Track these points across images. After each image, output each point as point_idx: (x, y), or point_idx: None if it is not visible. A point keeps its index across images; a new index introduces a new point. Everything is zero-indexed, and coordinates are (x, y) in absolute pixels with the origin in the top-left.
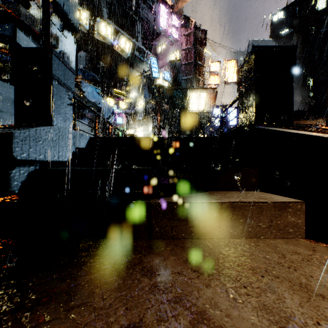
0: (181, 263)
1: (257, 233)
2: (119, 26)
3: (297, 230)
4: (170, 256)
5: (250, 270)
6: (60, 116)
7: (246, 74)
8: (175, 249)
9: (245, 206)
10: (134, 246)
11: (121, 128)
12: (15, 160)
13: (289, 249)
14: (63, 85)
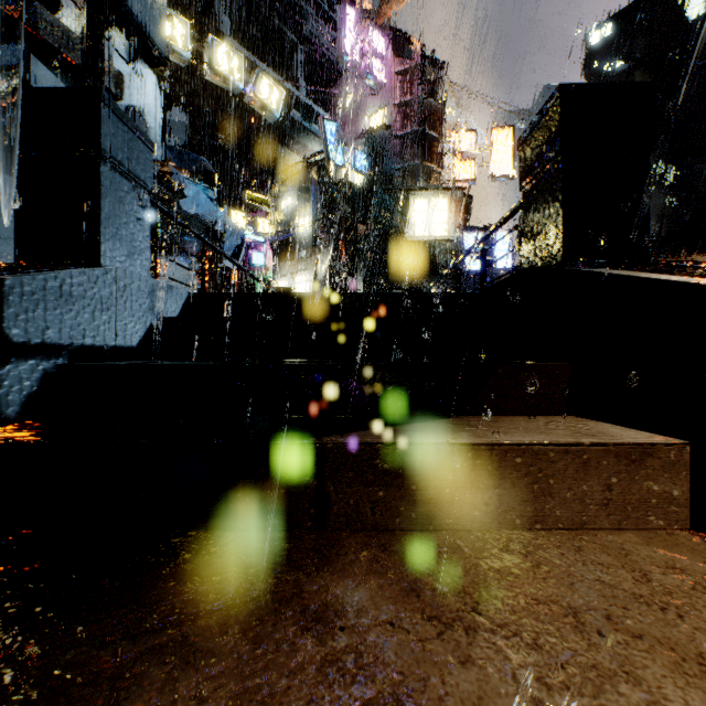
0: (397, 595)
1: (575, 518)
2: (258, 56)
3: (671, 510)
4: (370, 577)
5: (569, 617)
6: (120, 244)
7: (542, 149)
8: (381, 559)
9: (547, 453)
10: (284, 549)
11: (261, 277)
12: (10, 345)
13: (657, 559)
14: (128, 175)
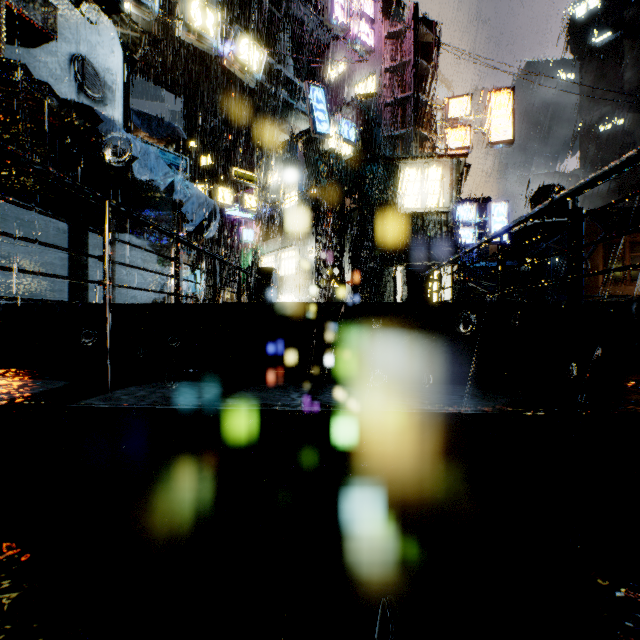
0: None
1: None
2: None
3: None
4: None
5: None
6: None
7: None
8: None
9: None
10: None
11: (251, 253)
12: None
13: None
14: None
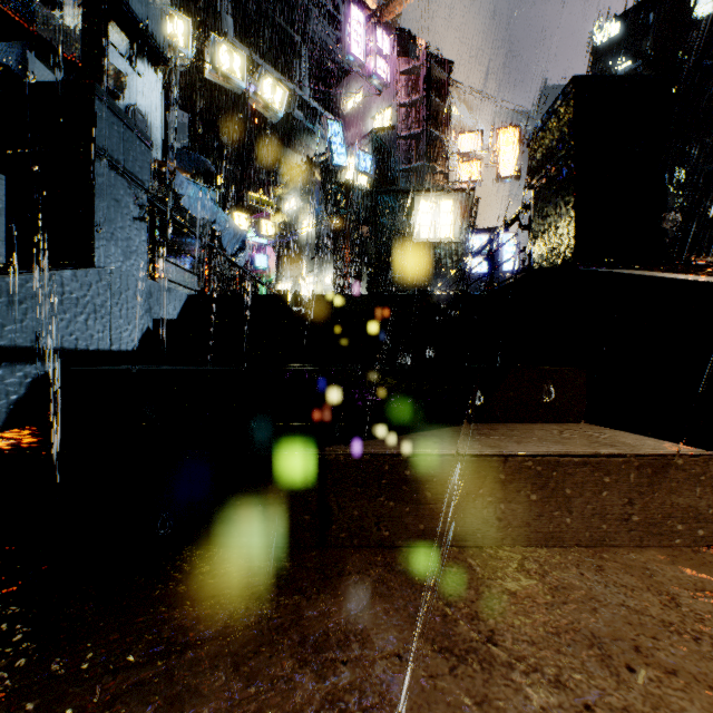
0: (405, 622)
1: (593, 534)
2: (261, 56)
3: (696, 526)
4: (375, 601)
5: (594, 649)
6: (116, 244)
7: (554, 145)
8: (386, 580)
9: (563, 464)
10: (282, 568)
11: (264, 279)
12: None
13: (685, 581)
14: (123, 173)
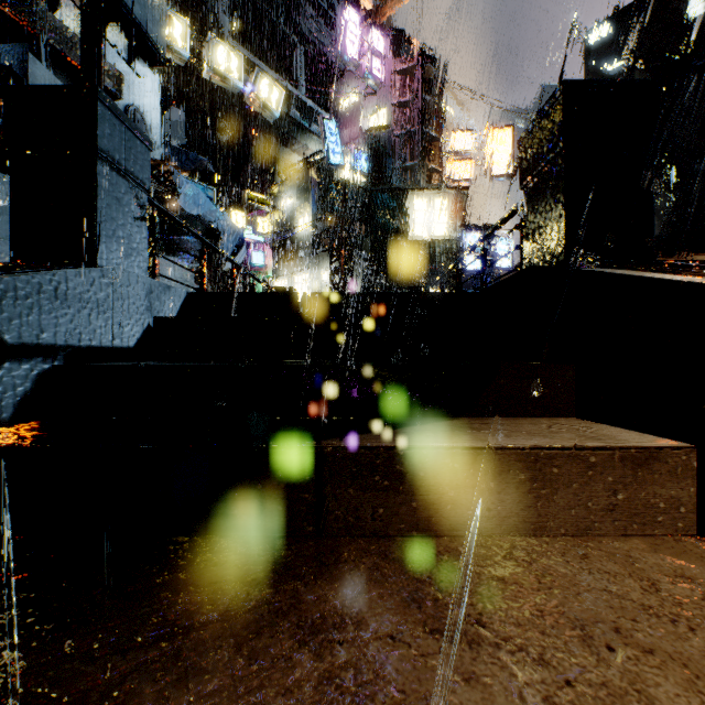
0: (398, 606)
1: (579, 524)
2: (258, 56)
3: (678, 516)
4: (369, 586)
5: (577, 630)
6: (117, 244)
7: (544, 148)
8: (381, 567)
9: (551, 457)
10: (281, 556)
11: (261, 276)
12: (3, 346)
13: (665, 568)
14: (125, 174)
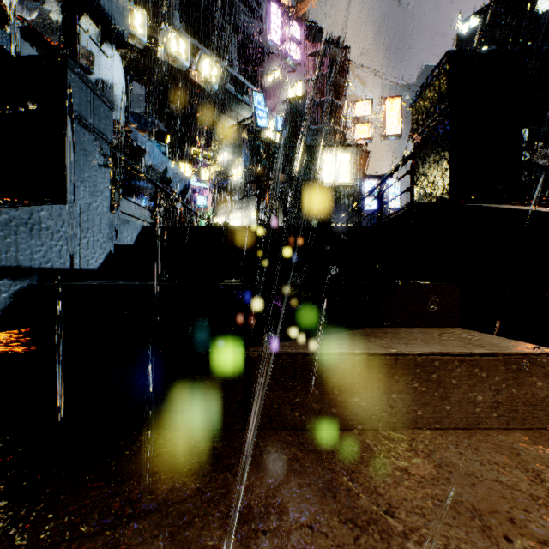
0: (316, 496)
1: (468, 419)
2: (201, 43)
3: None
4: (290, 476)
5: (476, 521)
6: (84, 185)
7: (431, 106)
8: (300, 458)
9: (444, 362)
10: (214, 448)
11: (204, 215)
12: None
13: (546, 459)
14: (90, 129)
